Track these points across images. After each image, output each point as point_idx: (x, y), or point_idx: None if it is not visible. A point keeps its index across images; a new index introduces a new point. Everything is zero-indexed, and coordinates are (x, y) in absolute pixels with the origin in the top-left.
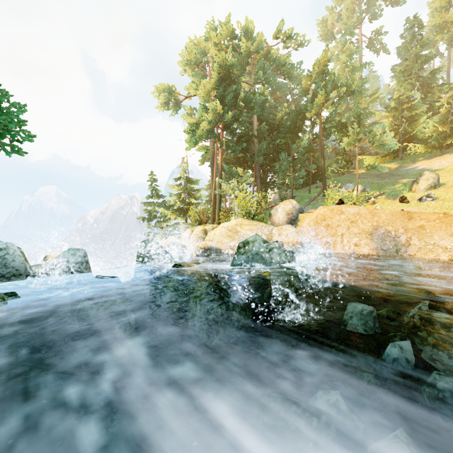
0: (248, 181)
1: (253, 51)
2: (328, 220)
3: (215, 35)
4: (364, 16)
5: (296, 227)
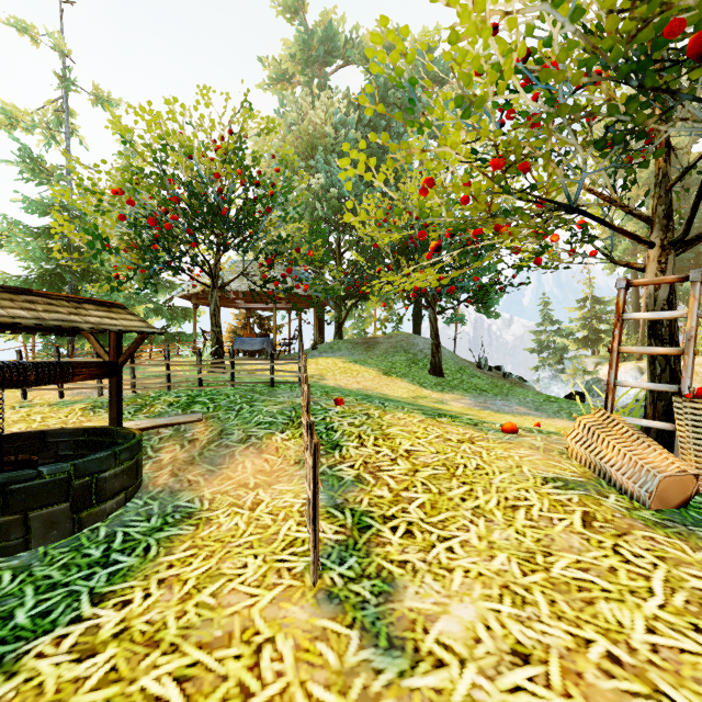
0: None
1: None
2: None
3: None
4: None
5: None
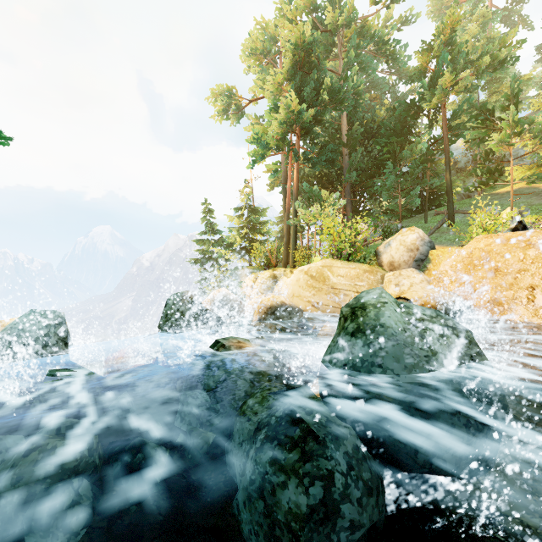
0: (336, 205)
1: (341, 23)
2: (497, 260)
3: (288, 8)
4: None
5: (426, 272)
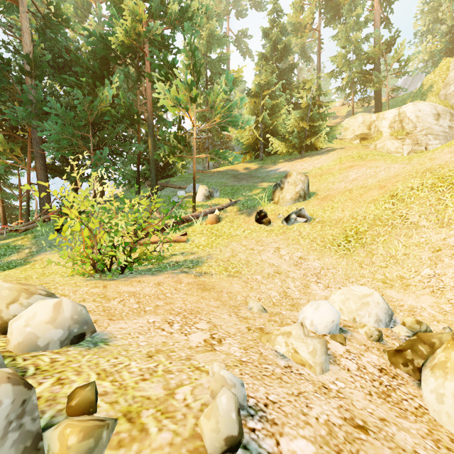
0: None
1: None
2: None
3: None
4: (231, 8)
5: None
